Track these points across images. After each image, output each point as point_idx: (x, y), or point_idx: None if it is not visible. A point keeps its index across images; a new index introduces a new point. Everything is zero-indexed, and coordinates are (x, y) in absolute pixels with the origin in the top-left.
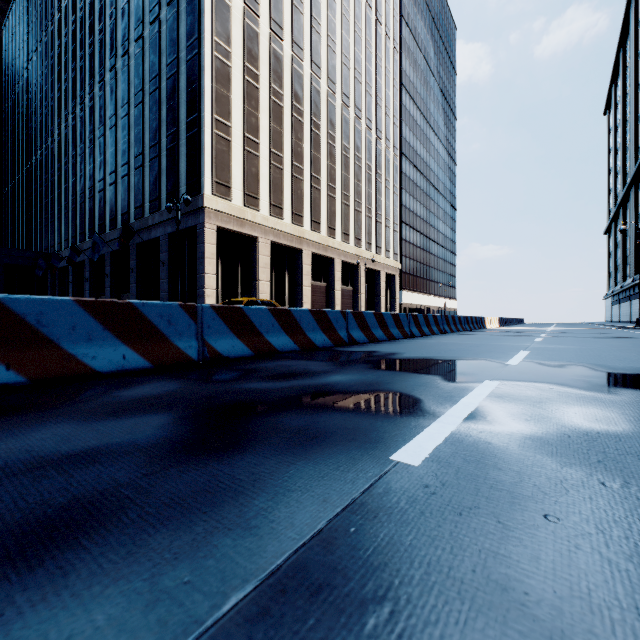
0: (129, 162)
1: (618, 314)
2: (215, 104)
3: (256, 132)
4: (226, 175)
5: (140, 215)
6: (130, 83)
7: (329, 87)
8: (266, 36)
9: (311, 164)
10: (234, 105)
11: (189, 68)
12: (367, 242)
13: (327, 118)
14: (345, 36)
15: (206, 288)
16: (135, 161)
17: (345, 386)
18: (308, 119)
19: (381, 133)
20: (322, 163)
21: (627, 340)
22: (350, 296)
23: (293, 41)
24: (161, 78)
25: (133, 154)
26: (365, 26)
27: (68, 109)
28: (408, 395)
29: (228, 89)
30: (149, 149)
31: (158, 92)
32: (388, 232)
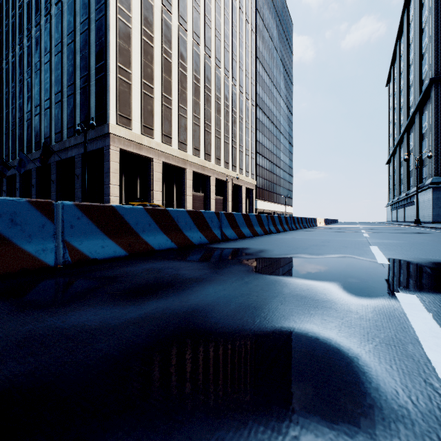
0: (51, 98)
1: (396, 216)
2: (118, 55)
3: (151, 79)
4: (127, 110)
5: (59, 139)
6: (51, 37)
7: (206, 52)
8: (159, 9)
9: (193, 107)
10: (134, 57)
11: (98, 26)
12: (233, 165)
13: (204, 74)
14: (217, 17)
15: (111, 196)
16: (55, 97)
17: (224, 314)
18: (191, 74)
19: (243, 89)
20: (201, 107)
21: (429, 235)
22: (221, 203)
23: (179, 15)
24: (76, 33)
25: (54, 92)
26: (231, 12)
27: (2, 56)
28: (328, 340)
29: (129, 45)
30: (66, 88)
31: (73, 44)
32: (247, 159)
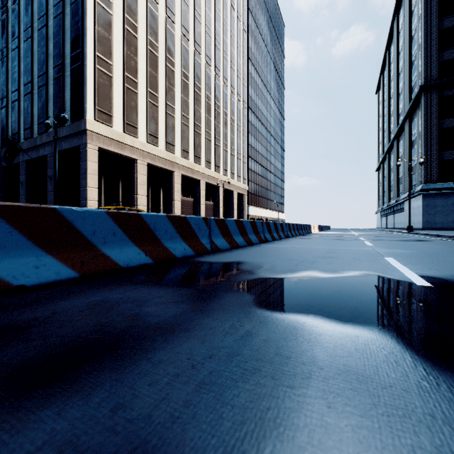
0: (19, 89)
1: (385, 223)
2: (97, 43)
3: (135, 73)
4: (107, 105)
5: (29, 135)
6: (20, 20)
7: (195, 48)
8: None
9: (181, 105)
10: (115, 47)
11: (73, 10)
12: (224, 169)
13: (194, 72)
14: (208, 12)
15: (89, 199)
16: (24, 88)
17: None
18: (179, 70)
19: (234, 90)
20: (190, 106)
21: (433, 243)
22: (211, 209)
23: (167, 6)
24: (48, 17)
25: (23, 82)
26: (223, 8)
27: None
28: None
29: (109, 33)
30: (37, 78)
31: (45, 29)
32: (239, 163)
